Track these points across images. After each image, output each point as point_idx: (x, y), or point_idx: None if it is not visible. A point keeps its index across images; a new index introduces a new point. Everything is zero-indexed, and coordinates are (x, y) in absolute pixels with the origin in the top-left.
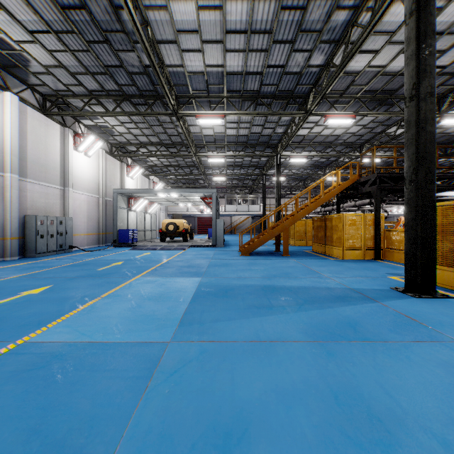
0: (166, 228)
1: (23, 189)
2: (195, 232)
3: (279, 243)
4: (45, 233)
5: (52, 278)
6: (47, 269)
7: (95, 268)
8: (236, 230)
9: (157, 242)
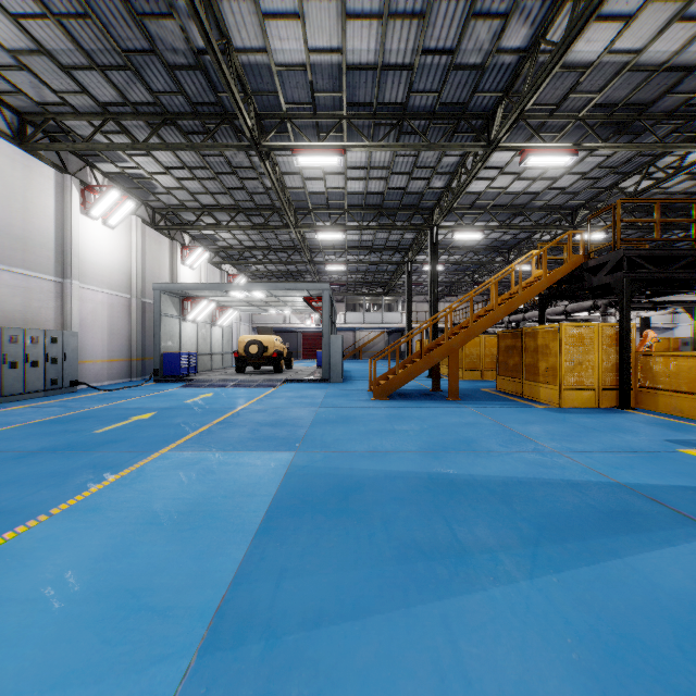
0: (245, 349)
1: None
2: (297, 356)
3: (439, 377)
4: (20, 360)
5: None
6: None
7: (93, 428)
8: (363, 354)
9: (229, 374)
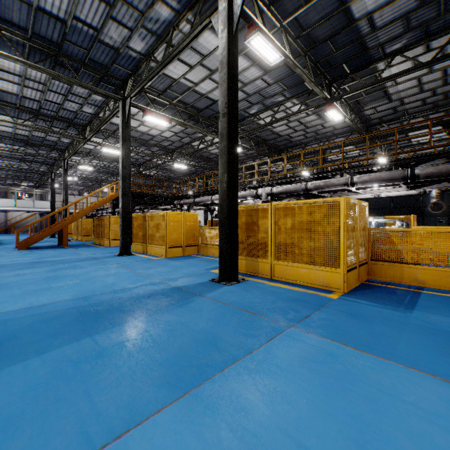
0: None
1: None
2: None
3: (61, 238)
4: None
5: None
6: None
7: None
8: (16, 229)
9: None
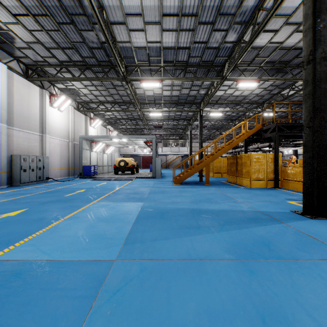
0: (118, 164)
1: (11, 135)
2: (140, 167)
3: (202, 175)
4: (27, 168)
5: (29, 203)
6: (27, 195)
7: (63, 194)
8: (170, 166)
9: (111, 175)
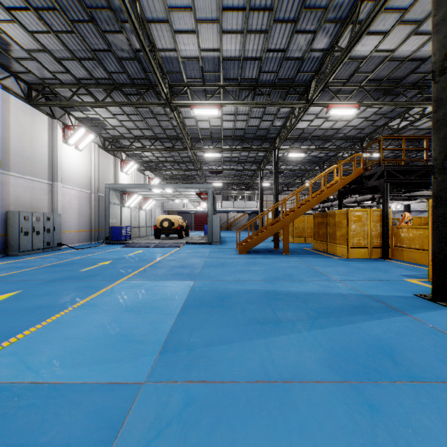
0: (160, 224)
1: (6, 183)
2: (191, 228)
3: (278, 240)
4: (29, 230)
5: (26, 281)
6: (26, 269)
7: (78, 269)
8: (233, 227)
9: (151, 239)
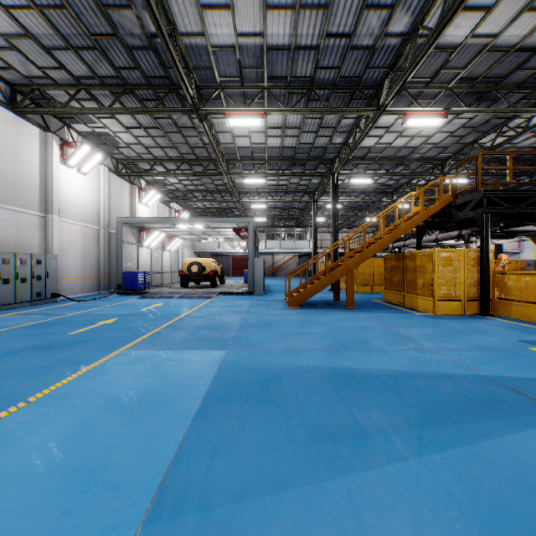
0: (188, 269)
1: None
2: (229, 274)
3: (339, 290)
4: (12, 277)
5: None
6: None
7: (67, 331)
8: (279, 272)
9: (176, 288)
